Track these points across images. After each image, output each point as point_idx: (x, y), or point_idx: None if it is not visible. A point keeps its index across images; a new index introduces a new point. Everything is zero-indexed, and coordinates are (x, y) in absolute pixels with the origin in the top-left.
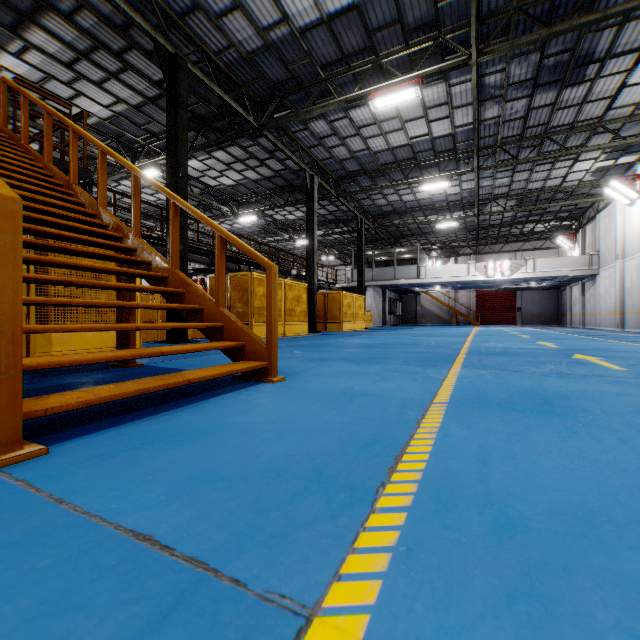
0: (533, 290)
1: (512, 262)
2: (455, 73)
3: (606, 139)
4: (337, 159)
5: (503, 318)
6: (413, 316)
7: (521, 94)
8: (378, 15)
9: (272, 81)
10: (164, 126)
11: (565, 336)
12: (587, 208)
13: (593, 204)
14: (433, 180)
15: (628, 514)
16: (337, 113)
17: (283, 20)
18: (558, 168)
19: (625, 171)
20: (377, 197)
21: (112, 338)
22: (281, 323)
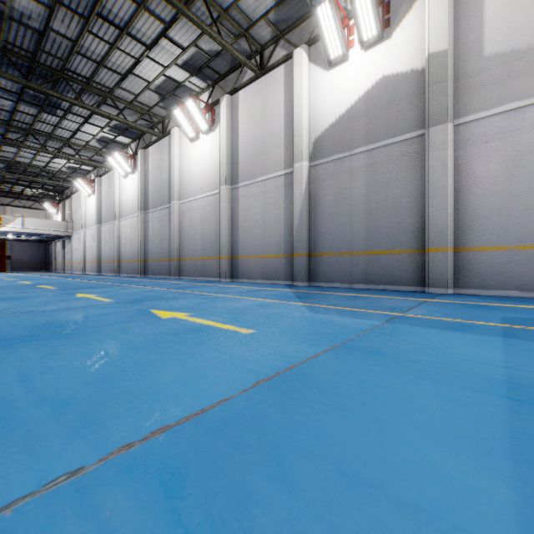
0: (24, 241)
1: (2, 216)
2: None
3: (74, 152)
4: None
5: None
6: None
7: (9, 97)
8: None
9: None
10: None
11: (44, 278)
12: (66, 188)
13: (70, 187)
14: None
15: (22, 306)
16: None
17: None
18: (43, 156)
19: (87, 174)
20: None
21: None
22: None
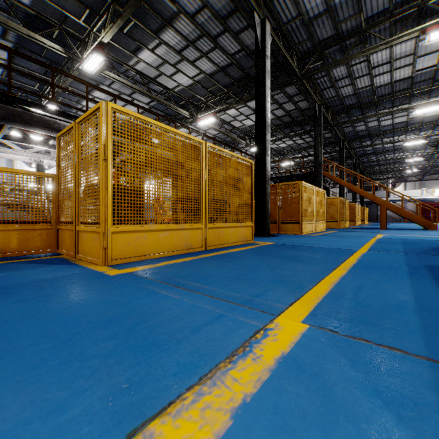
0: None
1: None
2: (437, 128)
3: None
4: (365, 150)
5: (438, 218)
6: (375, 217)
7: None
8: (413, 121)
9: (359, 135)
10: (302, 147)
11: None
12: None
13: None
14: (413, 157)
15: None
16: (377, 139)
17: (377, 125)
18: None
19: None
20: (372, 160)
21: (347, 224)
22: (358, 220)
